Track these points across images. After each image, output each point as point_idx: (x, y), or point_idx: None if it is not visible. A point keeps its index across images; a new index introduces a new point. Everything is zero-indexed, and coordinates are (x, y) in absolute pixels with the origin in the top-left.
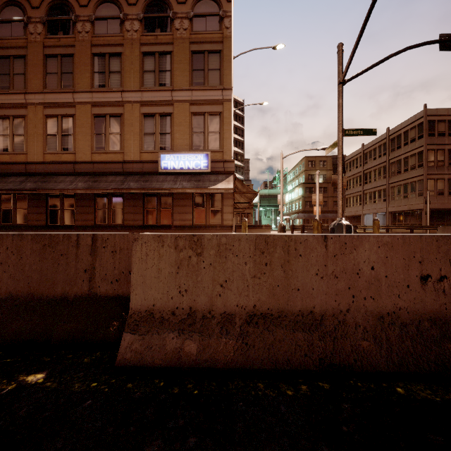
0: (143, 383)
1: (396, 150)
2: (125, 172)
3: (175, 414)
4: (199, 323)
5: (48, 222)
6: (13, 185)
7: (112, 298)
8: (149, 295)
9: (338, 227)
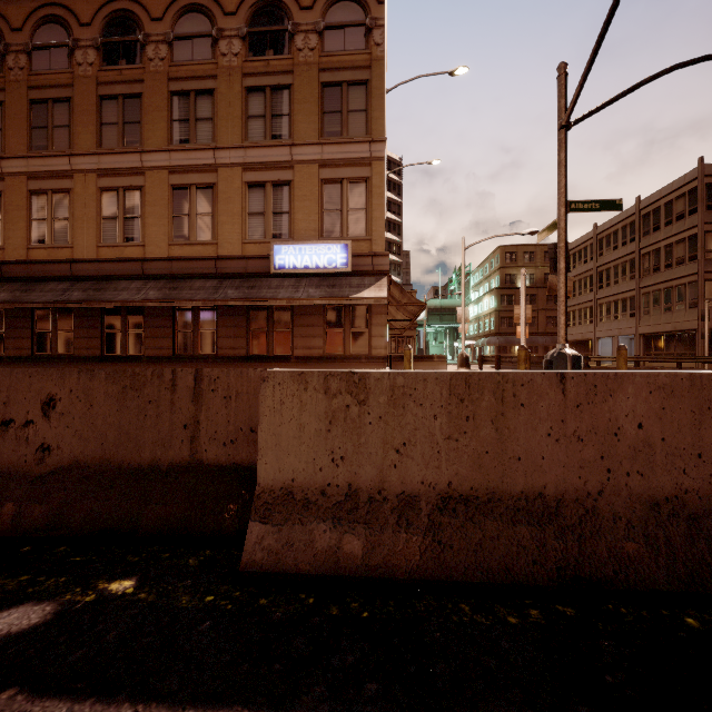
0: (283, 599)
1: (652, 233)
2: (220, 273)
3: (339, 647)
4: (364, 508)
5: (104, 351)
6: (53, 295)
7: (225, 468)
8: (285, 465)
9: (559, 360)
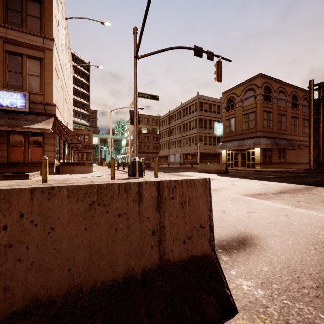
0: None
1: (185, 116)
2: None
3: None
4: None
5: None
6: None
7: None
8: None
9: (133, 164)
